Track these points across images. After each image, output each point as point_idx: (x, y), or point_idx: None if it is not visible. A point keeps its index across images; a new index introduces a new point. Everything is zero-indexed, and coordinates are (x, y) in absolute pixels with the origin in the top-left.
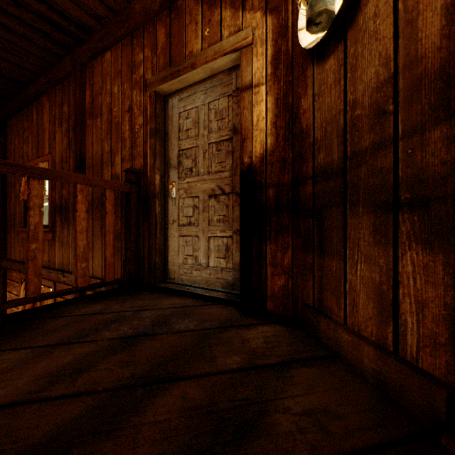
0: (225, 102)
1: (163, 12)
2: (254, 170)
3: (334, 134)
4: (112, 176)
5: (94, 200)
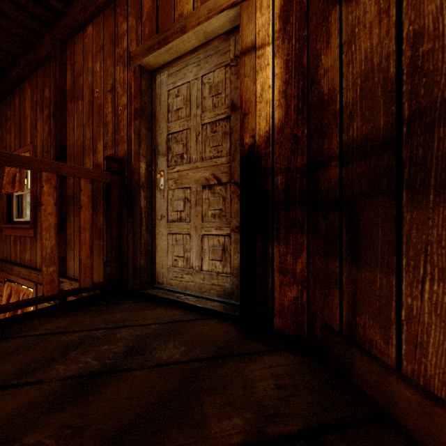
0: (221, 73)
1: None
2: (258, 152)
3: (377, 91)
4: (94, 166)
5: (76, 193)
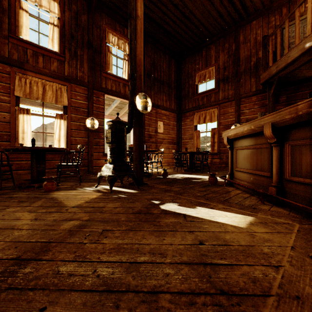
0: None
1: (285, 4)
2: None
3: None
4: (256, 59)
5: (245, 69)
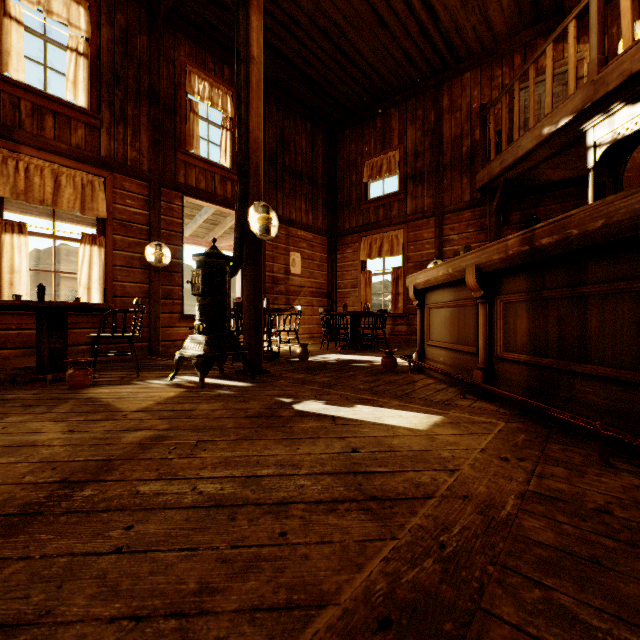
0: (560, 88)
1: (518, 48)
2: None
3: None
4: (472, 143)
5: (453, 160)
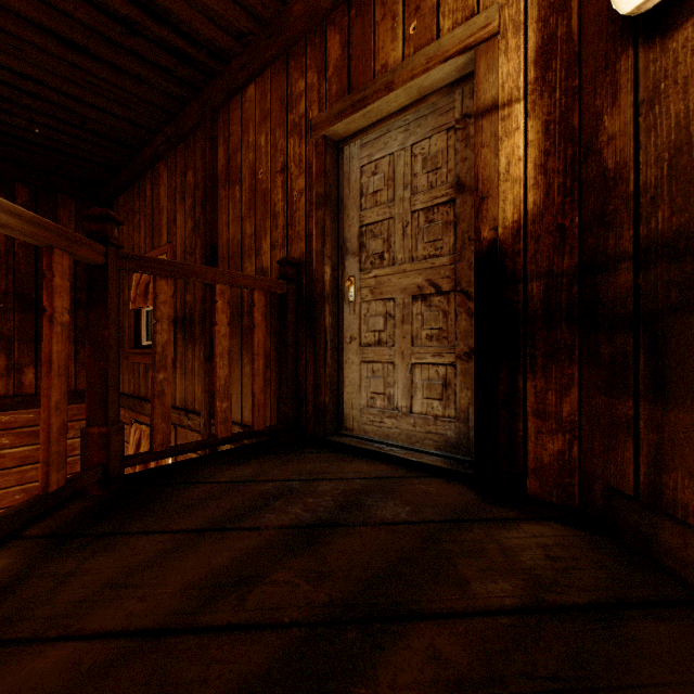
0: (440, 140)
1: (336, 10)
2: (502, 250)
3: None
4: (257, 271)
5: (231, 307)
